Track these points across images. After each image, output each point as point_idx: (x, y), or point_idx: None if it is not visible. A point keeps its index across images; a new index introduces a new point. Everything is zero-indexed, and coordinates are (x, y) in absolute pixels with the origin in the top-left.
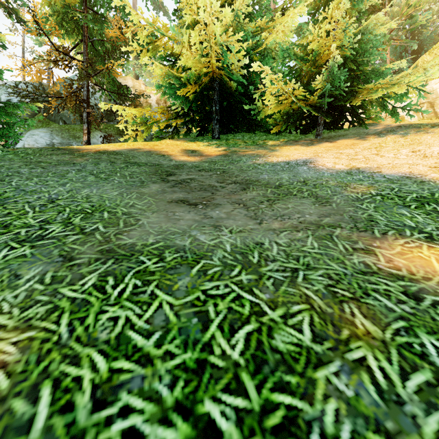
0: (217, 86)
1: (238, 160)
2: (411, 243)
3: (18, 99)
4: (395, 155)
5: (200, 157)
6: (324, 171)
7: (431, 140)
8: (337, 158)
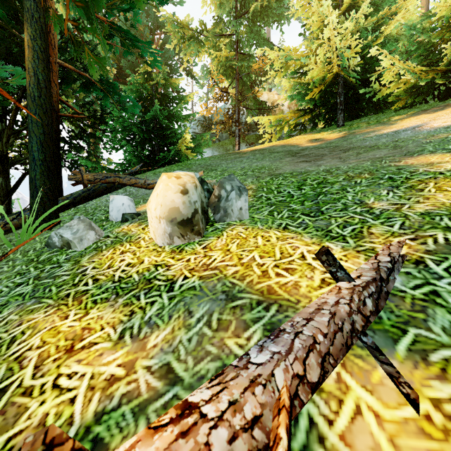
0: (341, 80)
1: (352, 138)
2: (432, 155)
3: (191, 131)
4: None
5: (321, 142)
6: (424, 131)
7: None
8: None
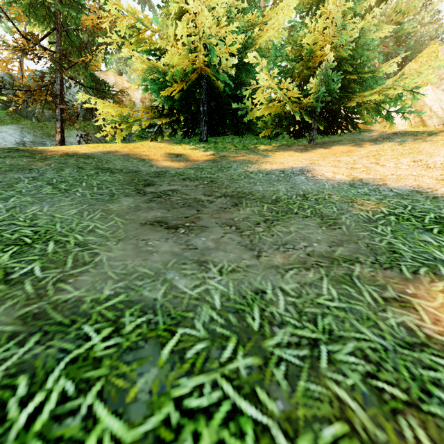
0: (204, 85)
1: (228, 166)
2: None
3: None
4: (396, 164)
5: (186, 162)
6: (324, 182)
7: (431, 150)
8: (336, 167)
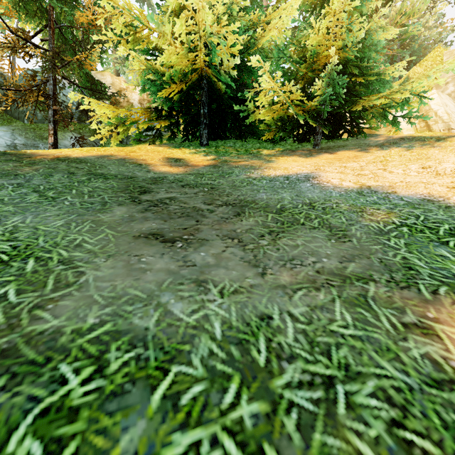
0: (205, 86)
1: (229, 172)
2: None
3: None
4: (404, 171)
5: (185, 167)
6: (331, 190)
7: (439, 156)
8: (343, 173)
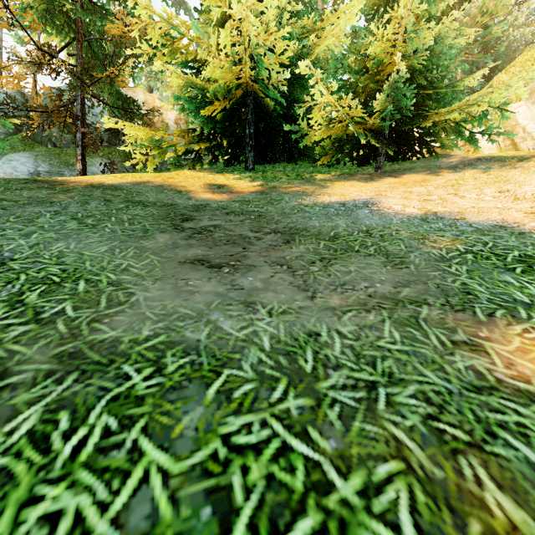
0: (251, 103)
1: (278, 199)
2: (532, 331)
3: None
4: (478, 196)
5: (229, 194)
6: (391, 217)
7: (520, 178)
8: (406, 199)
